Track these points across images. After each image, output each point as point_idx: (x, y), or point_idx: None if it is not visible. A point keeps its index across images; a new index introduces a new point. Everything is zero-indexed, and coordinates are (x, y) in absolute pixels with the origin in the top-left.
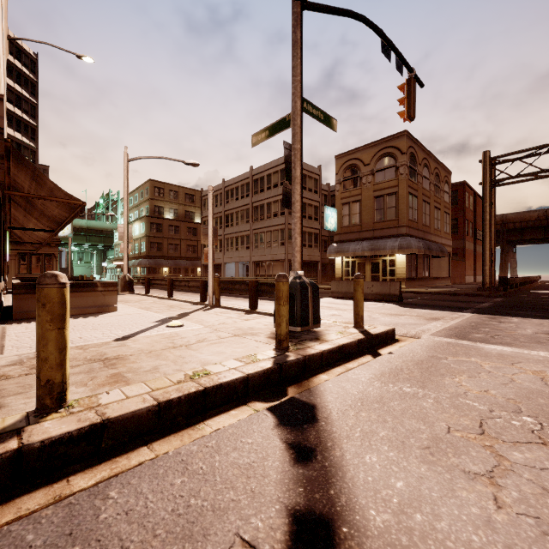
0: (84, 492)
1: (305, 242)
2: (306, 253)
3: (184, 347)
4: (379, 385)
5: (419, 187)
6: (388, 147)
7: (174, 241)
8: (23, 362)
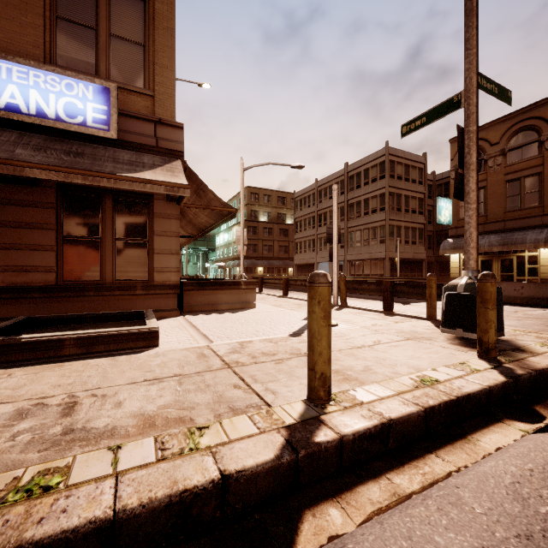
0: (440, 499)
1: (408, 238)
2: (409, 250)
3: (369, 348)
4: None
5: None
6: (526, 118)
7: (268, 242)
8: (238, 351)
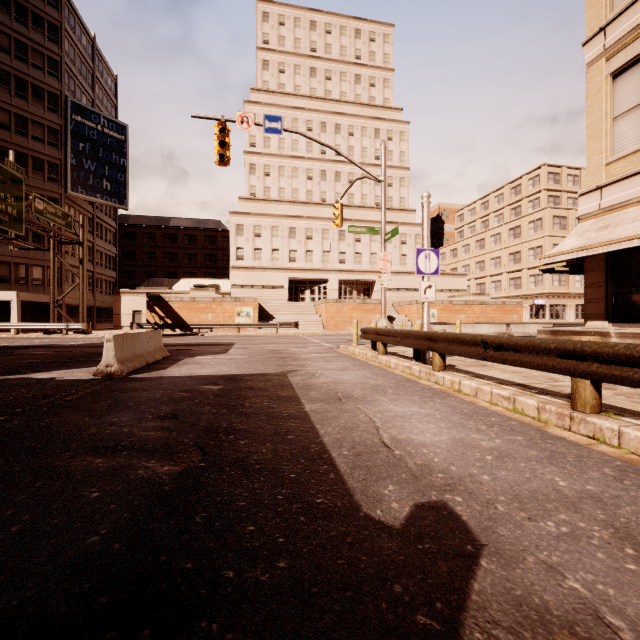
0: None
1: None
2: None
3: None
4: None
5: None
6: None
7: None
8: None
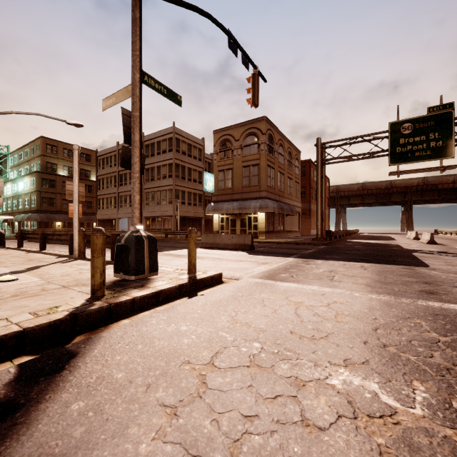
0: None
1: (191, 201)
2: (191, 210)
3: None
4: (162, 326)
5: (275, 161)
6: (252, 127)
7: None
8: None
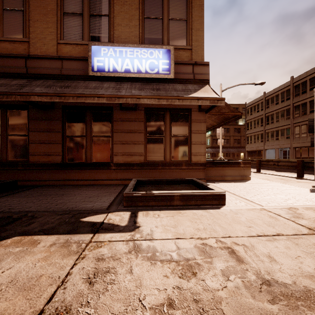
0: None
1: None
2: None
3: None
4: None
5: None
6: None
7: (226, 137)
8: (299, 216)
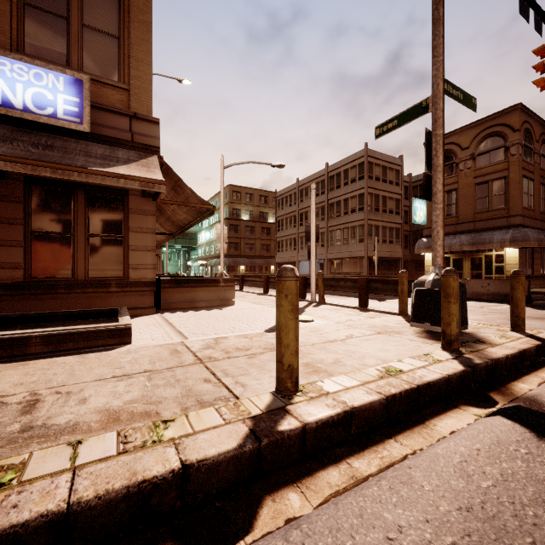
0: (393, 479)
1: (386, 238)
2: (387, 249)
3: (340, 342)
4: None
5: (535, 168)
6: (494, 125)
7: (250, 241)
8: (212, 346)
